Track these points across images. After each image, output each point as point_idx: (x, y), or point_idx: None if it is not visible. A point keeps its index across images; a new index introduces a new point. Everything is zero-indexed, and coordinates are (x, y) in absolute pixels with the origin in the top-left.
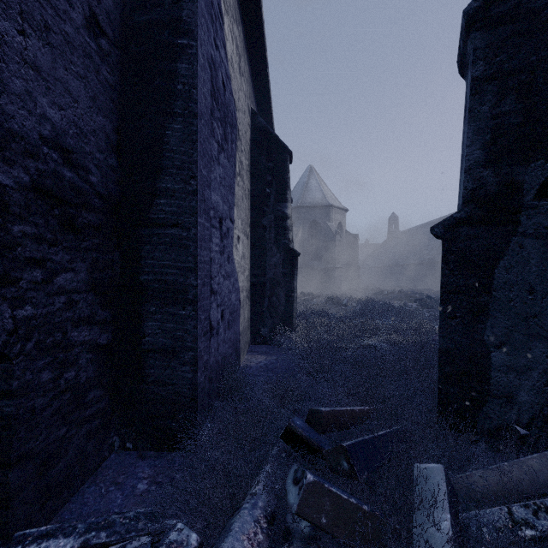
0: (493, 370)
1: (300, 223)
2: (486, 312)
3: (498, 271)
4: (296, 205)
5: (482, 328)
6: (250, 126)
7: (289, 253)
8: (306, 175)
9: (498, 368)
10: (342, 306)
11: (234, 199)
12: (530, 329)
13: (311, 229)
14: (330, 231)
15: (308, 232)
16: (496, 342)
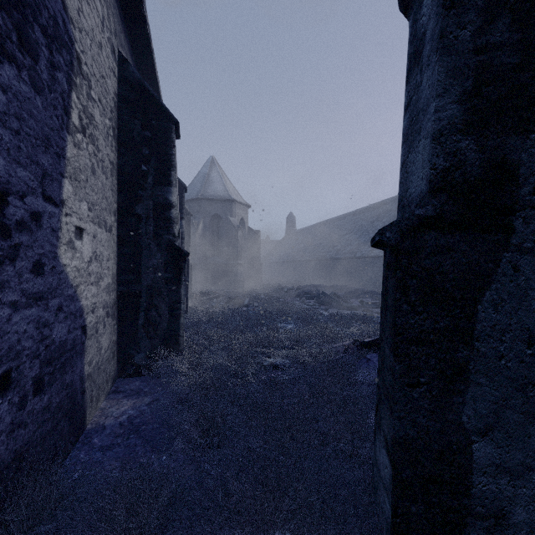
0: (476, 472)
1: (200, 216)
2: (466, 377)
3: (483, 308)
4: (197, 196)
5: (459, 402)
6: (117, 75)
7: (175, 253)
8: (207, 166)
9: (484, 469)
10: (243, 307)
11: (62, 165)
12: (529, 403)
13: (212, 223)
14: (232, 226)
15: (210, 226)
16: (480, 425)
